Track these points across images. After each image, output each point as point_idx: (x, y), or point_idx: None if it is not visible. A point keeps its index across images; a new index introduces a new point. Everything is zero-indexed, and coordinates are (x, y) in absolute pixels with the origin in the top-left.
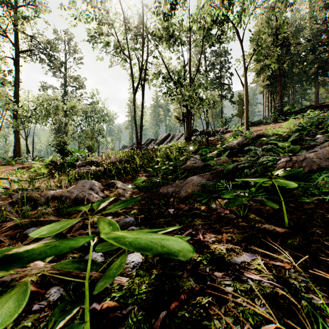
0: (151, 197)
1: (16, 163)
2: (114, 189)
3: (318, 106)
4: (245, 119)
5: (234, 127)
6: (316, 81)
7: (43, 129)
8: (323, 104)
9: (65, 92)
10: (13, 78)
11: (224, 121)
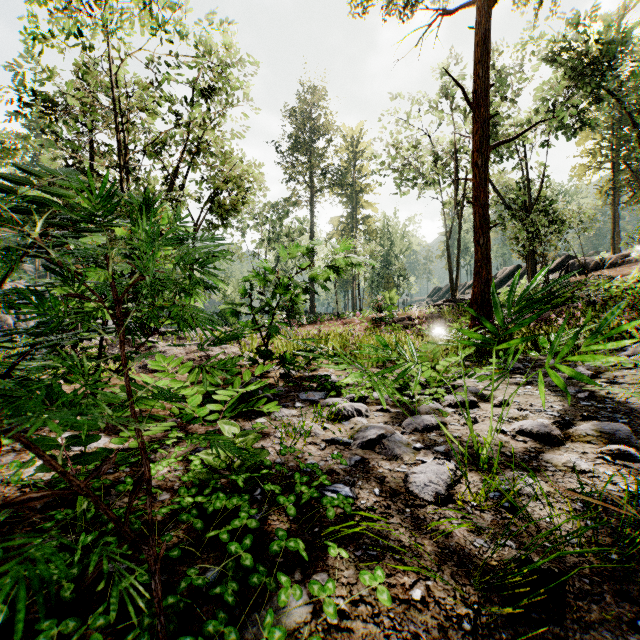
0: None
1: (331, 318)
2: None
3: None
4: None
5: None
6: None
7: None
8: None
9: (353, 223)
10: (307, 223)
11: (637, 236)
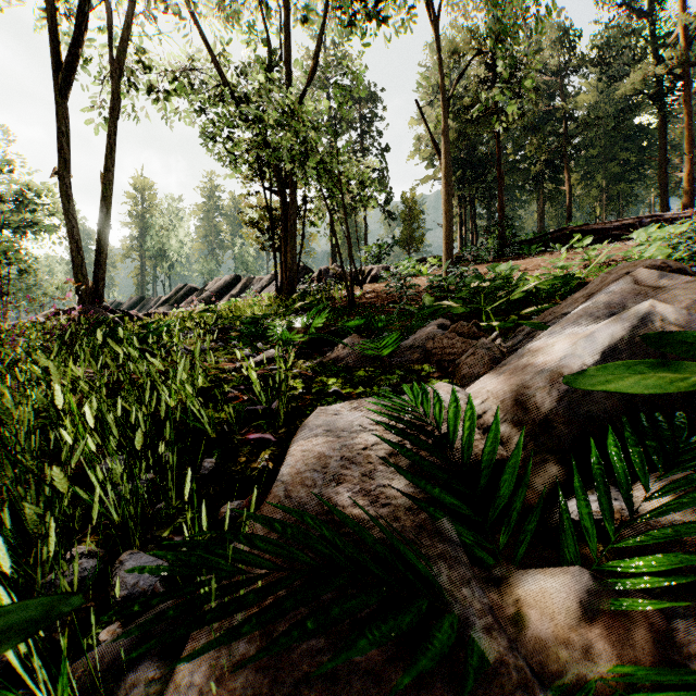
0: None
1: None
2: None
3: (578, 230)
4: (444, 240)
5: (406, 266)
6: (542, 190)
7: None
8: (586, 227)
9: None
10: None
11: (377, 252)
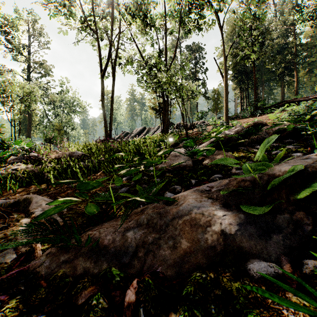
0: (76, 263)
1: None
2: (20, 218)
3: (291, 101)
4: (224, 111)
5: (212, 121)
6: (283, 81)
7: (3, 119)
8: (295, 99)
9: (28, 79)
10: None
11: (201, 115)
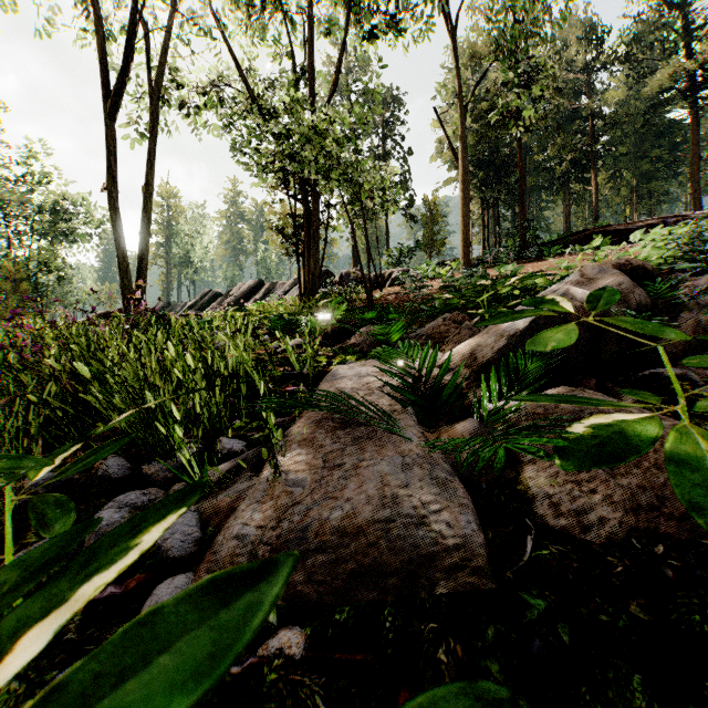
0: None
1: None
2: None
3: (600, 231)
4: (462, 243)
5: (426, 269)
6: (568, 191)
7: None
8: (609, 228)
9: None
10: None
11: (398, 256)
